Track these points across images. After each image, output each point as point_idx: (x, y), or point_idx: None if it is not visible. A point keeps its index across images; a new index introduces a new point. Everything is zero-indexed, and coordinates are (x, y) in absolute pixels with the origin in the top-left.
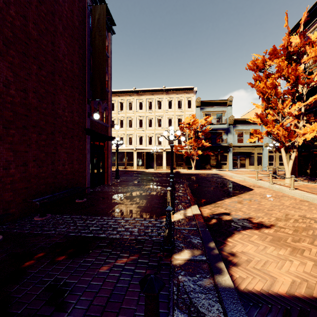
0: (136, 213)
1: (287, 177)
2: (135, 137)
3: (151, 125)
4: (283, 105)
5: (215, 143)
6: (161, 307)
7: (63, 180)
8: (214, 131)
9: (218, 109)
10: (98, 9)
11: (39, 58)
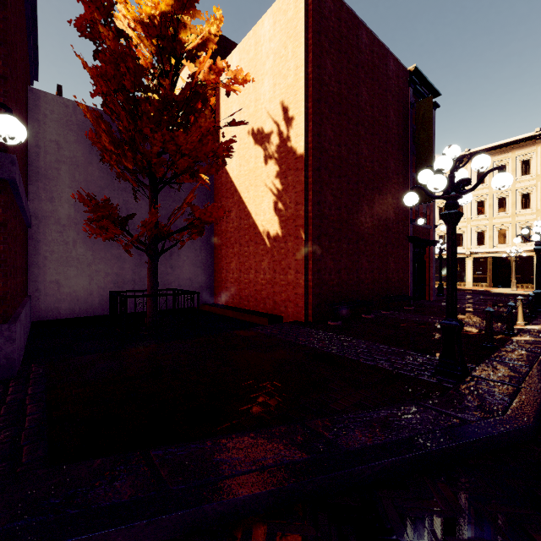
0: (477, 320)
1: None
2: (469, 233)
3: (504, 207)
4: None
5: None
6: (496, 344)
7: (392, 287)
8: None
9: None
10: (423, 104)
11: (379, 186)
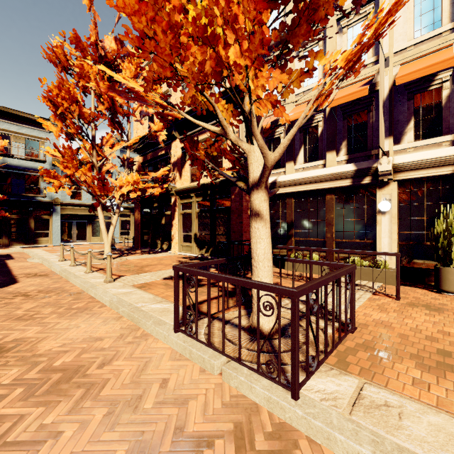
0: None
1: (106, 252)
2: None
3: None
4: (103, 141)
5: (23, 196)
6: None
7: None
8: (20, 172)
9: (30, 132)
10: None
11: None
